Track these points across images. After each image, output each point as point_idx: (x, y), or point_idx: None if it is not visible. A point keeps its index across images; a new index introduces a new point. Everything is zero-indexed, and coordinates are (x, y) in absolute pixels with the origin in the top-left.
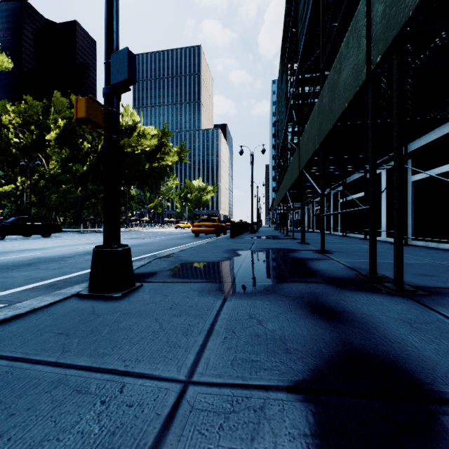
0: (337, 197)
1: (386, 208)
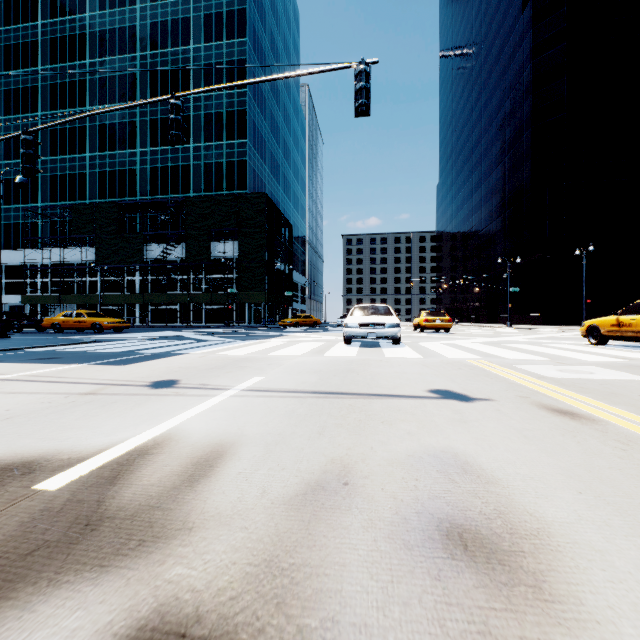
0: (147, 305)
1: (193, 314)
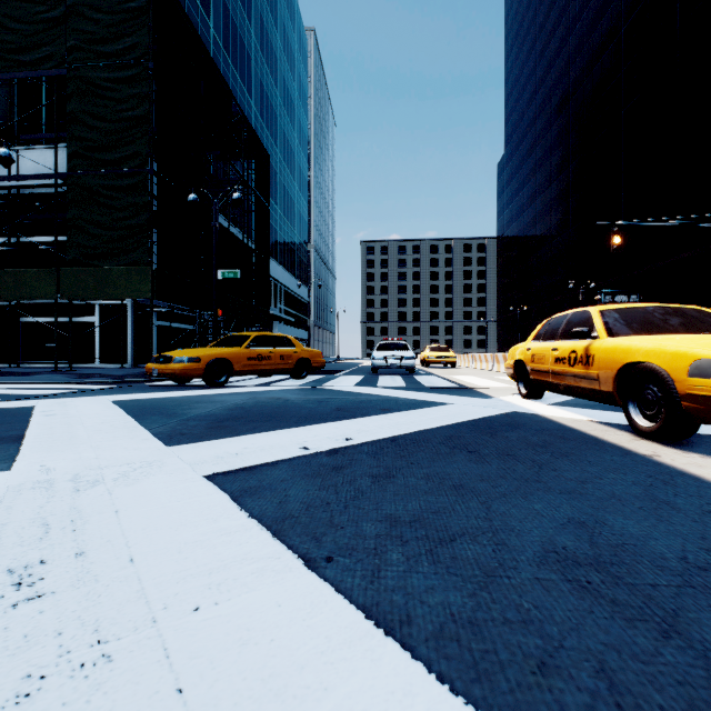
0: None
1: None
